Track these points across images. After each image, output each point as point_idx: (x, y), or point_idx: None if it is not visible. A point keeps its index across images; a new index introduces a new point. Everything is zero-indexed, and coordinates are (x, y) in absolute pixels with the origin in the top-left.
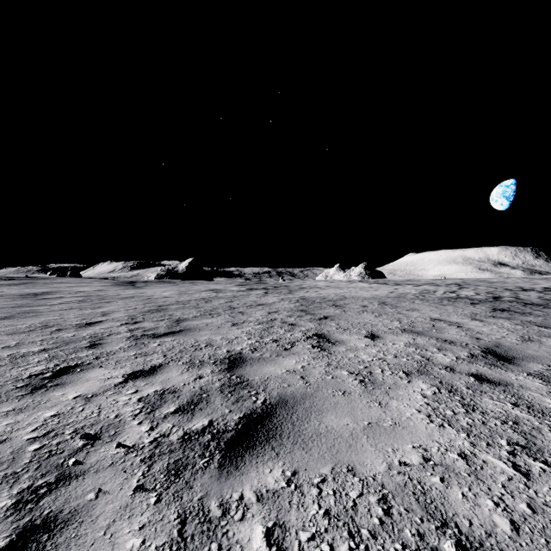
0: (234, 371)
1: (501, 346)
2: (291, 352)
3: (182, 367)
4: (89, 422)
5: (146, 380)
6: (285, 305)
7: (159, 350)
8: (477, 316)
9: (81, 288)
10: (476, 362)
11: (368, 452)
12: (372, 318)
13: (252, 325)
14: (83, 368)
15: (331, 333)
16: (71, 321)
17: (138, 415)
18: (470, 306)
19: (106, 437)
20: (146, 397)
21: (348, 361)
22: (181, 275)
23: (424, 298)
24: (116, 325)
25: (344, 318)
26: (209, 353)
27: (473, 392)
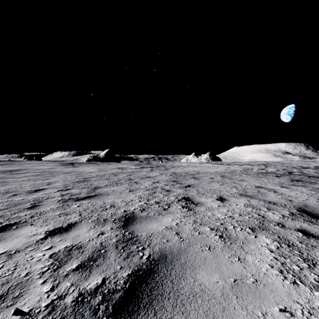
0: (128, 228)
1: (308, 206)
2: (168, 211)
3: (90, 224)
4: (1, 281)
5: (62, 236)
6: (163, 177)
7: (77, 210)
8: (283, 184)
9: (40, 167)
10: (297, 219)
11: (241, 317)
12: (218, 186)
13: (142, 191)
14: (19, 225)
15: (193, 197)
16: (25, 188)
17: (45, 272)
18: (277, 178)
19: (9, 300)
20: (57, 253)
21: (208, 218)
22: (101, 159)
23: (247, 173)
24: (54, 191)
25: (201, 186)
26: (111, 212)
27: (306, 246)
